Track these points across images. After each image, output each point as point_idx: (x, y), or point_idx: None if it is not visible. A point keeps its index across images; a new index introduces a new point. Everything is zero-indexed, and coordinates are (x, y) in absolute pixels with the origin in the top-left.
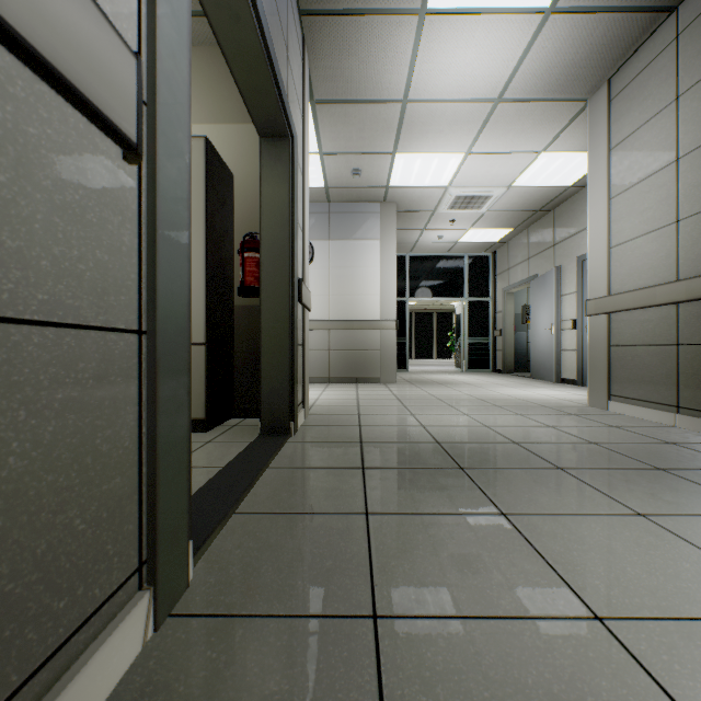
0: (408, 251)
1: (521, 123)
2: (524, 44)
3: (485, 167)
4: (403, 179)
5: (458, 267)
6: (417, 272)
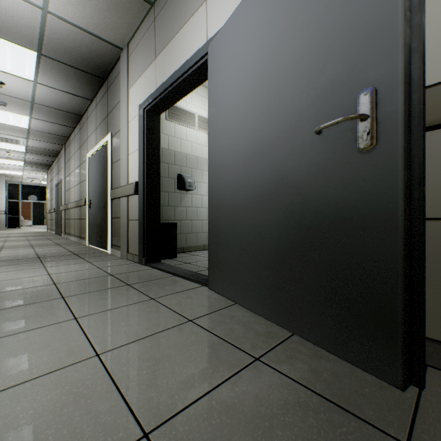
0: (20, 183)
1: (34, 172)
2: (23, 167)
3: (32, 174)
4: (5, 172)
5: (45, 190)
6: (26, 191)
